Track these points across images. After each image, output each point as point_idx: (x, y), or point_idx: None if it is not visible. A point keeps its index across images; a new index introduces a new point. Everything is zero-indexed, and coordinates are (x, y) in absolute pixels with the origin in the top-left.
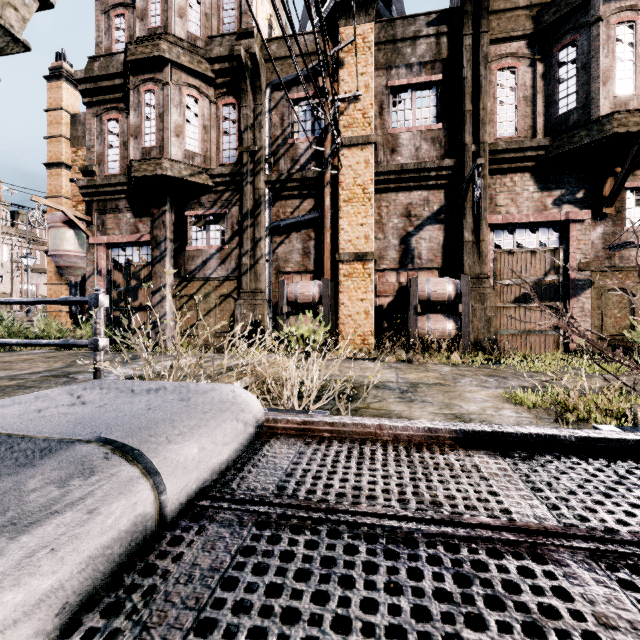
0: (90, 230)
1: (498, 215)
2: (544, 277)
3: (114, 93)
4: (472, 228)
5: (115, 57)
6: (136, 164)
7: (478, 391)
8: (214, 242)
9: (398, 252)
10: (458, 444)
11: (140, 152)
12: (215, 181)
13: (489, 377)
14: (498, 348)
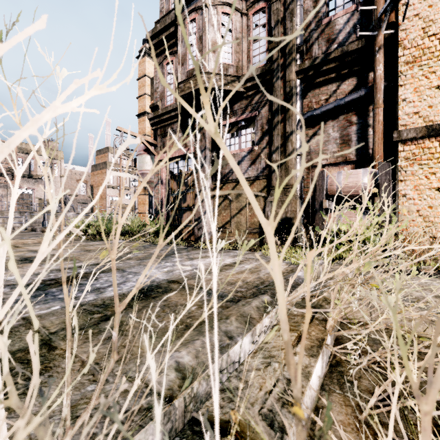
0: (156, 151)
1: None
2: None
3: (170, 41)
4: None
5: (171, 13)
6: (182, 85)
7: None
8: (245, 145)
9: None
10: None
11: (185, 76)
12: (246, 86)
13: None
14: None
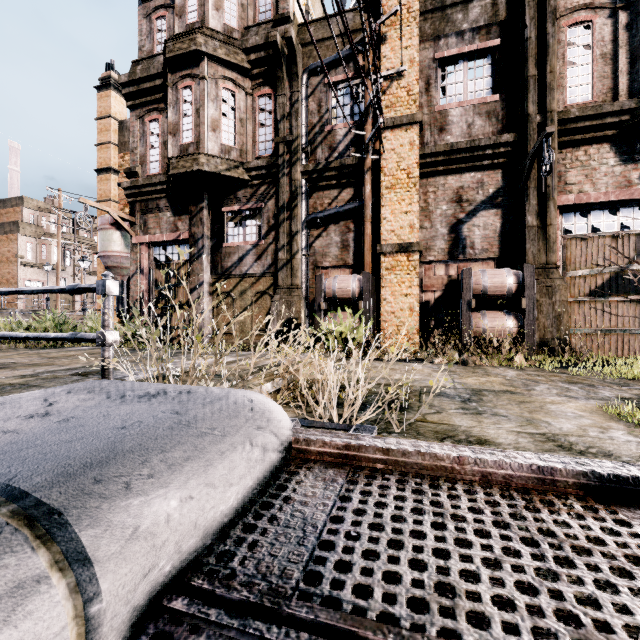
0: (133, 230)
1: (569, 195)
2: (628, 266)
3: (155, 94)
4: (536, 211)
5: (156, 59)
6: (174, 161)
7: (564, 402)
8: (250, 238)
9: (447, 242)
10: (591, 496)
11: (178, 149)
12: (251, 175)
13: (570, 384)
14: (570, 349)
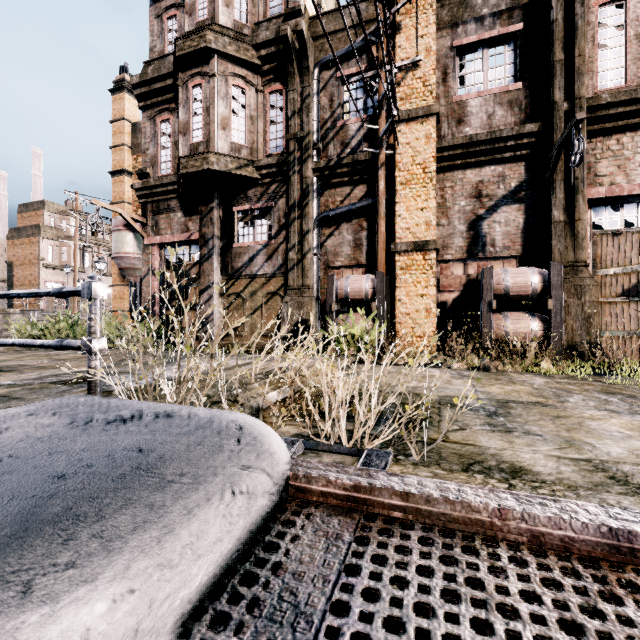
0: (145, 231)
1: (599, 187)
2: None
3: (166, 94)
4: (563, 205)
5: (167, 59)
6: (184, 161)
7: (605, 418)
8: (261, 237)
9: (465, 239)
10: None
11: (188, 149)
12: (261, 173)
13: (608, 395)
14: (601, 354)
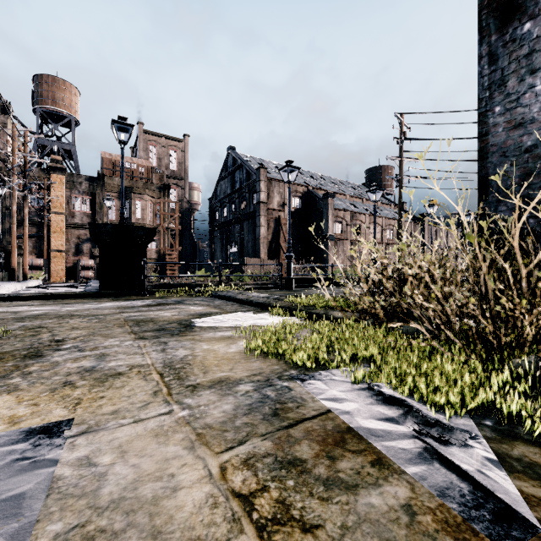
0: None
1: None
2: None
3: None
4: None
5: None
6: None
7: None
8: None
9: (75, 250)
10: (66, 283)
11: None
12: None
13: None
14: None
